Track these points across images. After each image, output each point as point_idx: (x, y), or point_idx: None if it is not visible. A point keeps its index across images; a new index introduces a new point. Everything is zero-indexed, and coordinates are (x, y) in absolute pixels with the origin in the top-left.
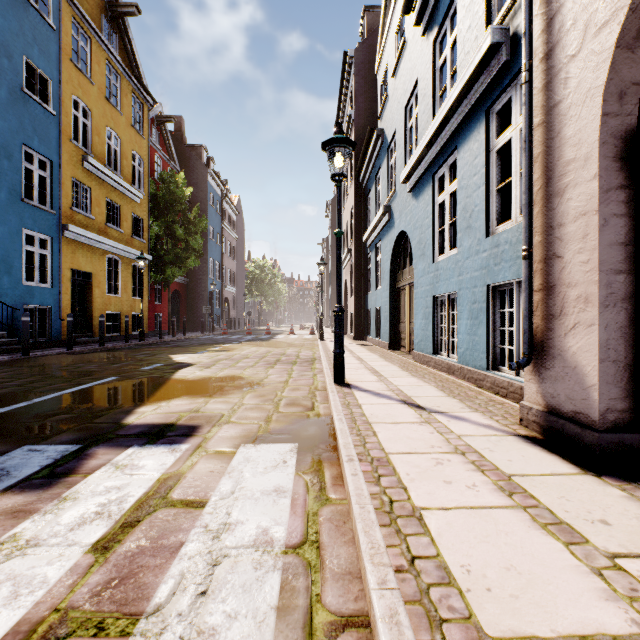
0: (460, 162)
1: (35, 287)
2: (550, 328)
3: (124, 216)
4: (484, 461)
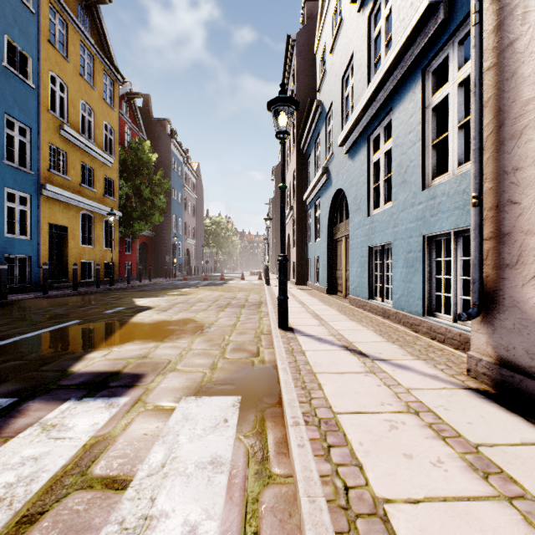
0: (395, 122)
1: (15, 239)
2: (503, 278)
3: (97, 178)
4: (442, 424)
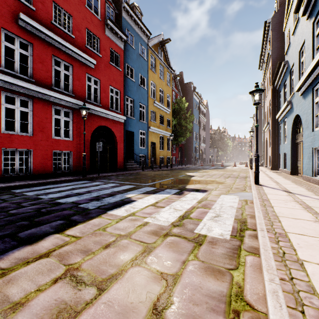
0: None
1: (142, 148)
2: None
3: (164, 120)
4: (304, 204)
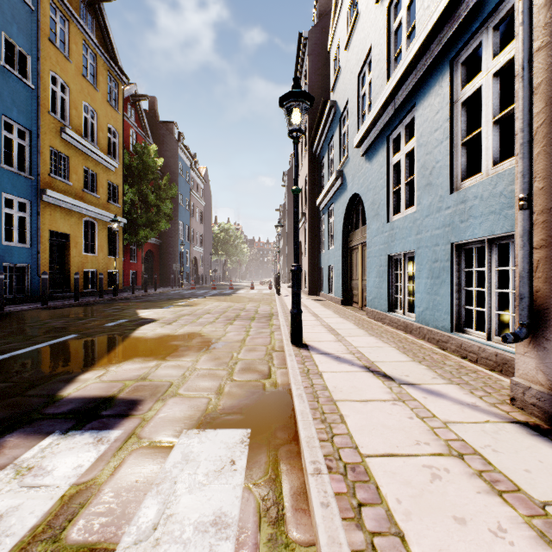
0: (418, 119)
1: (14, 247)
2: None
3: (100, 183)
4: (494, 472)
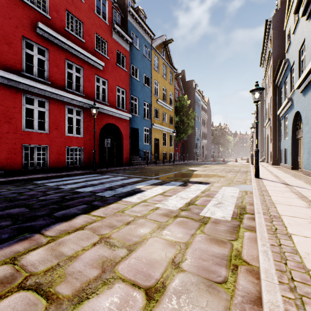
0: None
1: (146, 145)
2: None
3: (167, 117)
4: (300, 194)
